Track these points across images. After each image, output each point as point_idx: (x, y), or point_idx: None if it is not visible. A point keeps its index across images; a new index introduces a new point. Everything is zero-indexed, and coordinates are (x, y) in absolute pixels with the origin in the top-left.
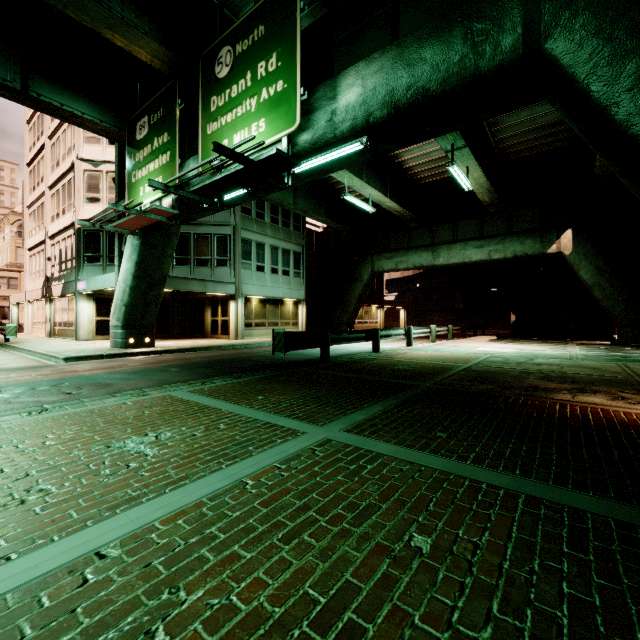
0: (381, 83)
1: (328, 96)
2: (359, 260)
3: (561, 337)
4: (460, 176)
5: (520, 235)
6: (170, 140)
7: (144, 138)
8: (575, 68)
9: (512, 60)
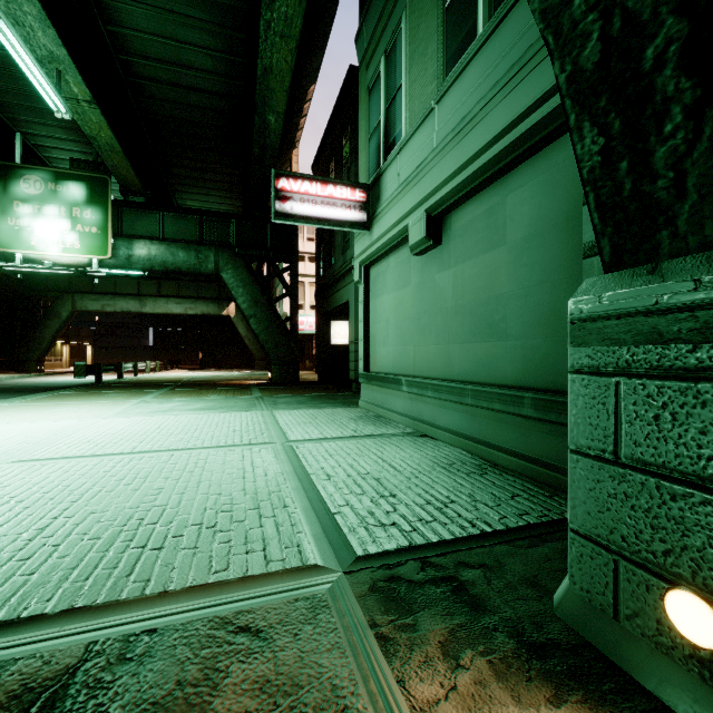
0: (159, 256)
1: (127, 247)
2: (55, 296)
3: (230, 368)
4: None
5: (206, 300)
6: None
7: None
8: (228, 285)
9: (212, 273)
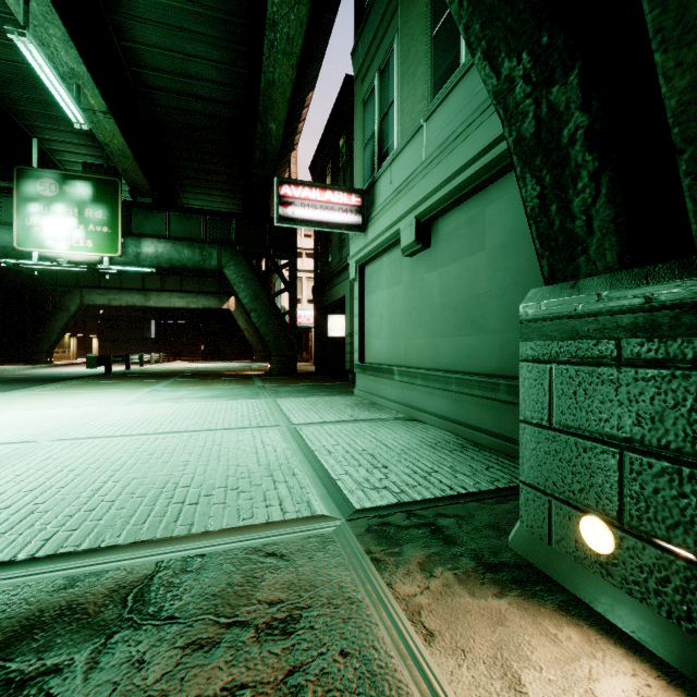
0: (166, 253)
1: (136, 245)
2: (64, 291)
3: (230, 359)
4: None
5: (208, 295)
6: None
7: None
8: (231, 281)
9: (215, 270)
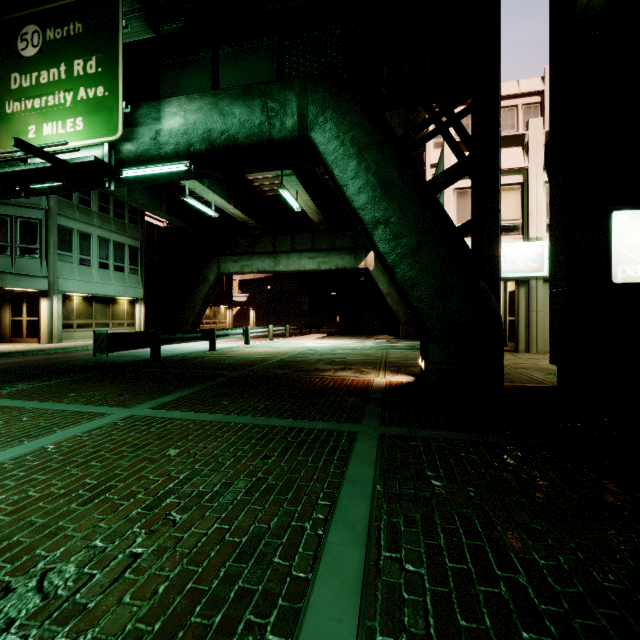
0: (200, 121)
1: (153, 116)
2: (205, 260)
3: (370, 334)
4: (290, 198)
5: (341, 251)
6: None
7: None
8: (326, 156)
9: (292, 137)
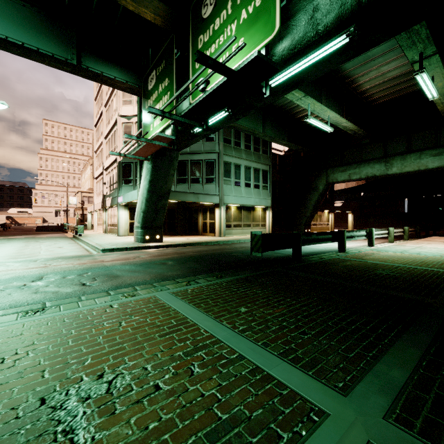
0: None
1: None
2: (315, 174)
3: None
4: (427, 84)
5: None
6: (169, 83)
7: (153, 87)
8: None
9: None
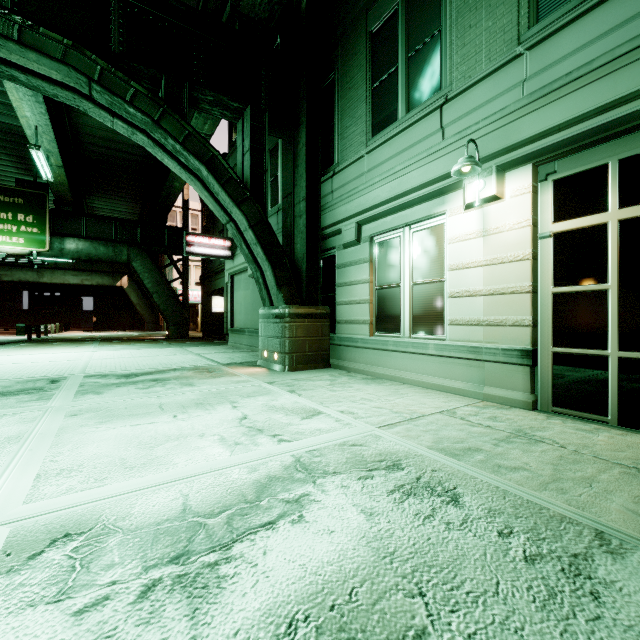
0: (85, 249)
1: (60, 242)
2: None
3: (121, 329)
4: None
5: (102, 273)
6: None
7: None
8: (138, 271)
9: (125, 262)
